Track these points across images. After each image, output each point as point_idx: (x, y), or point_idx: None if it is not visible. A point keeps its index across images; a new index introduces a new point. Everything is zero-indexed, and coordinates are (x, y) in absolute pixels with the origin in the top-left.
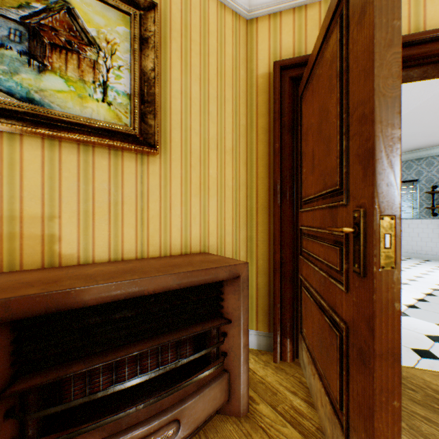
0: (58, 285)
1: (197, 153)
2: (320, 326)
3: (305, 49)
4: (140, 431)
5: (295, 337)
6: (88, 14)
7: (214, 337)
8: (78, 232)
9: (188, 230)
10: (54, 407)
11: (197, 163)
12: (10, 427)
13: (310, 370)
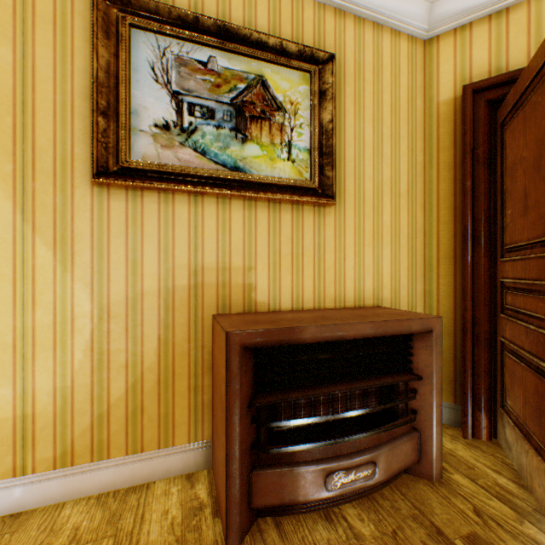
0: (281, 324)
1: (369, 200)
2: (538, 392)
3: (506, 62)
4: (344, 462)
5: (491, 413)
6: (276, 82)
7: (402, 392)
8: (268, 282)
9: (361, 282)
10: (285, 421)
11: (369, 211)
12: (253, 431)
13: (519, 448)
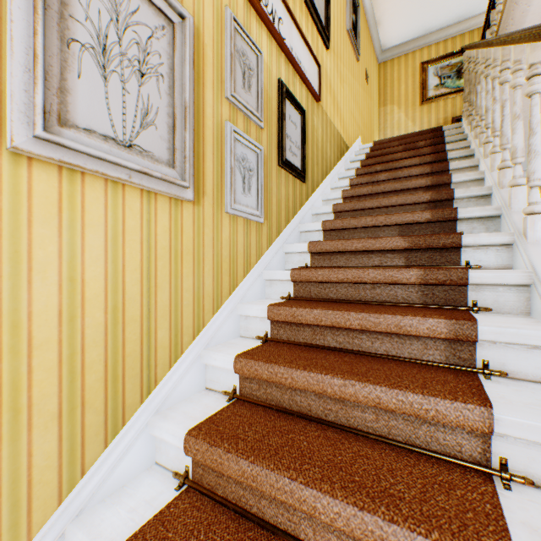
0: None
1: None
2: None
3: None
4: None
5: None
6: None
7: None
8: None
9: None
10: None
11: None
12: None
13: None
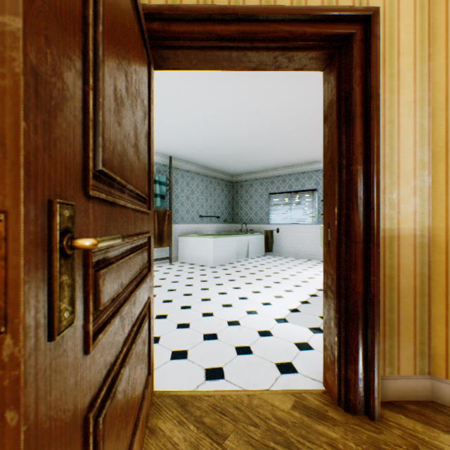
0: None
1: None
2: None
3: (149, 2)
4: None
5: None
6: None
7: None
8: None
9: None
10: None
11: None
12: None
13: None
